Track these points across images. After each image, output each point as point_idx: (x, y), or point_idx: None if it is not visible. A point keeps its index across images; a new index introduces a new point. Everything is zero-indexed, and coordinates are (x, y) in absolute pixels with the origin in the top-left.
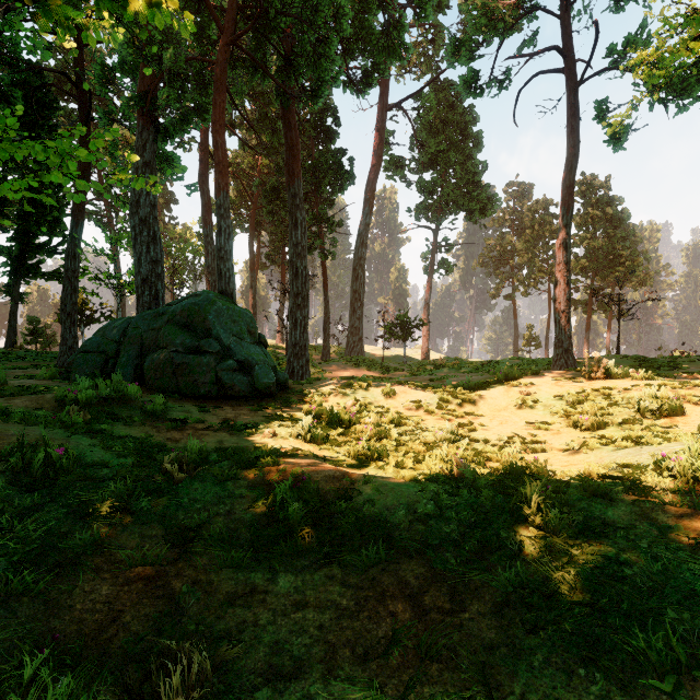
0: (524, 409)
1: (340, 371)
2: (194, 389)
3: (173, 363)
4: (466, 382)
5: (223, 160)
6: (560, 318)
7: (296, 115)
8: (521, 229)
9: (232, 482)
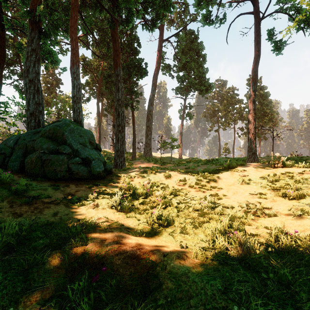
0: (244, 185)
1: (141, 164)
2: (53, 175)
3: (41, 159)
4: (208, 169)
5: (76, 47)
6: (251, 137)
7: (119, 39)
8: (221, 100)
9: (37, 268)
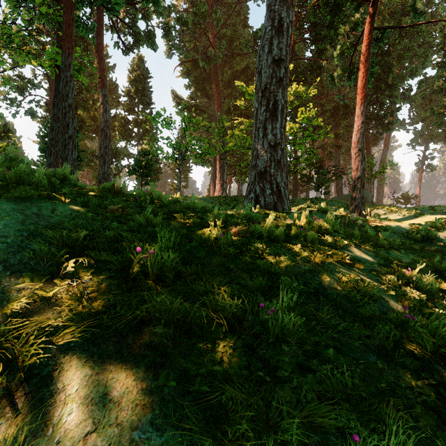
0: None
1: None
2: None
3: None
4: None
5: None
6: None
7: None
8: None
9: None
